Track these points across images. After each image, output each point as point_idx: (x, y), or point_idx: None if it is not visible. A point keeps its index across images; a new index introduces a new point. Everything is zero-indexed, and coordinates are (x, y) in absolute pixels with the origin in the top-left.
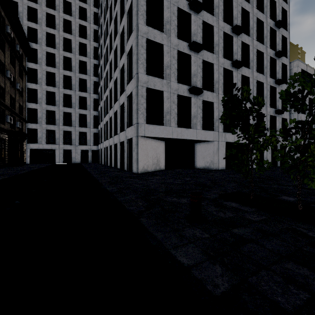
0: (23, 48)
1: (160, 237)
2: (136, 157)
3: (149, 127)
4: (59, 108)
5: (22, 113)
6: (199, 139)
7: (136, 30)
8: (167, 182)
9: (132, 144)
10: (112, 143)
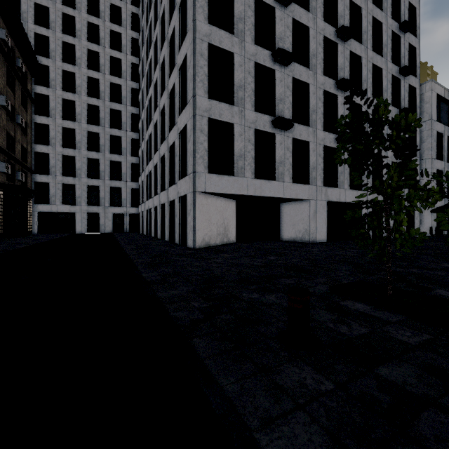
0: (27, 64)
1: (232, 390)
2: (192, 223)
3: (212, 178)
4: (81, 152)
5: (26, 160)
6: (288, 196)
7: (192, 31)
8: (240, 263)
9: (187, 205)
10: (158, 203)
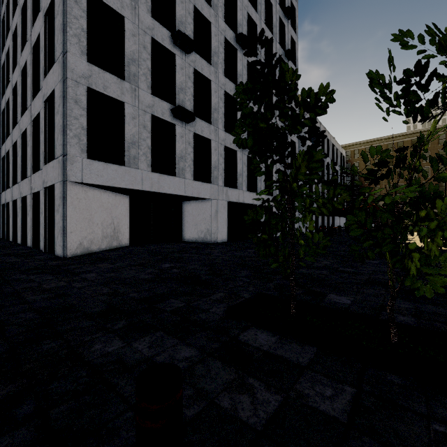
0: None
1: None
2: (62, 224)
3: (93, 165)
4: None
5: None
6: (189, 194)
7: None
8: (120, 277)
9: (54, 198)
10: (18, 195)
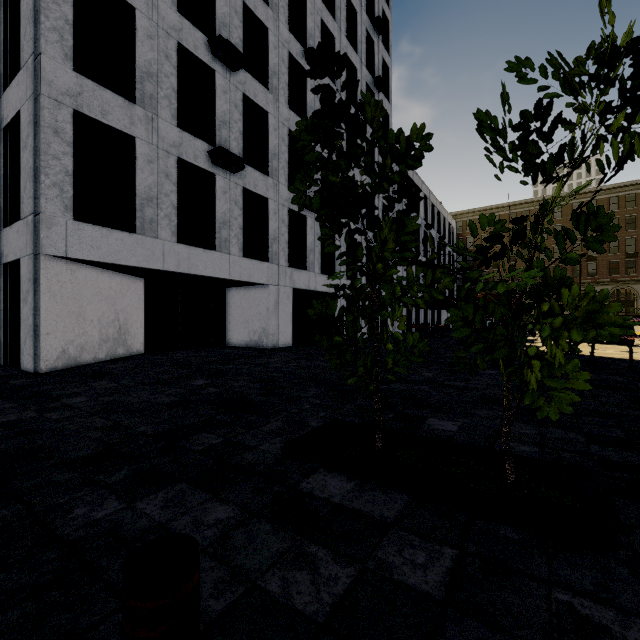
0: None
1: None
2: (32, 320)
3: (84, 231)
4: None
5: None
6: (236, 277)
7: None
8: (125, 402)
9: (20, 281)
10: None
